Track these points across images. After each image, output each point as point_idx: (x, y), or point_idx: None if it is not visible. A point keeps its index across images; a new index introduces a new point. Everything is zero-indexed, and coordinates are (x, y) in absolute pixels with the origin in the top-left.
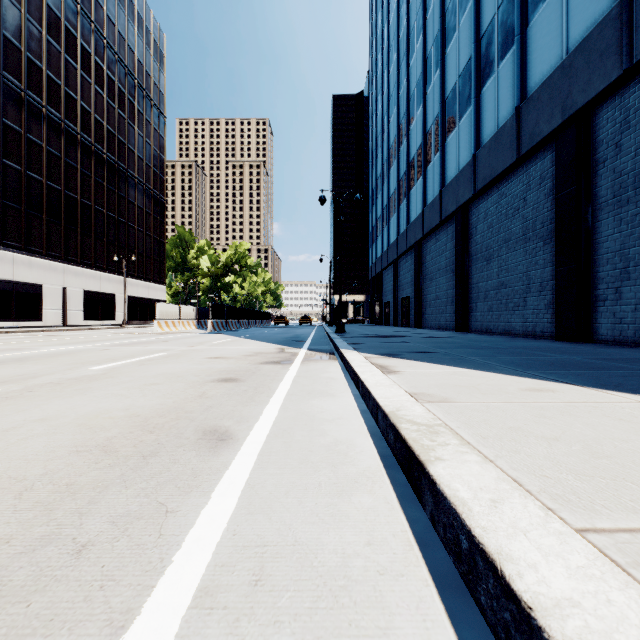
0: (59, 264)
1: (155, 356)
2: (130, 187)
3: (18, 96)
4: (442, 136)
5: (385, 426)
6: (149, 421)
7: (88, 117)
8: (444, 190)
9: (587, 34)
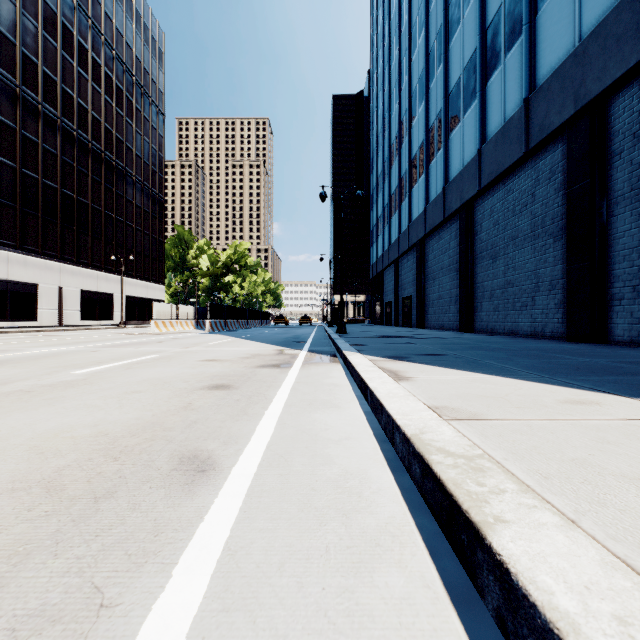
0: (55, 263)
1: (145, 358)
2: (128, 185)
3: (13, 92)
4: (445, 132)
5: (406, 453)
6: (117, 442)
7: (85, 114)
8: (447, 187)
9: (602, 19)
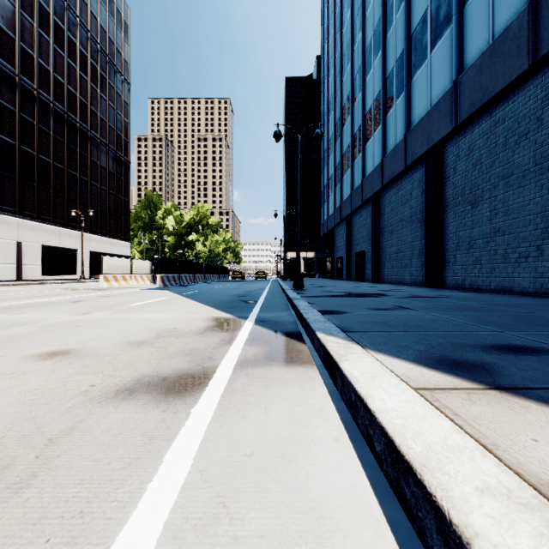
0: (13, 218)
1: None
2: (93, 147)
3: None
4: (407, 74)
5: None
6: None
7: (46, 75)
8: (410, 132)
9: None
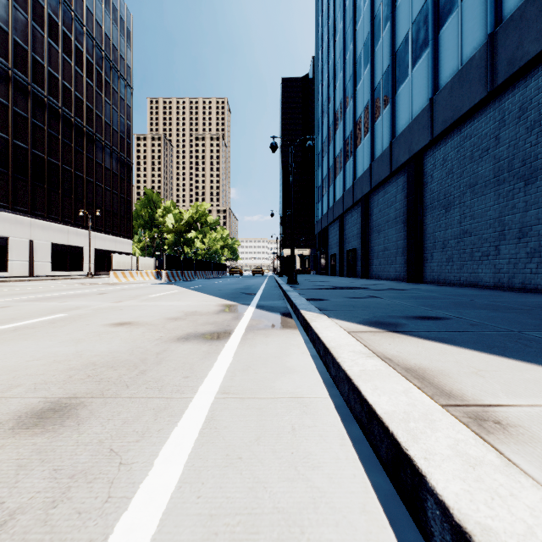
0: (26, 218)
1: (41, 320)
2: (98, 149)
3: None
4: (392, 88)
5: None
6: None
7: (56, 82)
8: (395, 141)
9: None
